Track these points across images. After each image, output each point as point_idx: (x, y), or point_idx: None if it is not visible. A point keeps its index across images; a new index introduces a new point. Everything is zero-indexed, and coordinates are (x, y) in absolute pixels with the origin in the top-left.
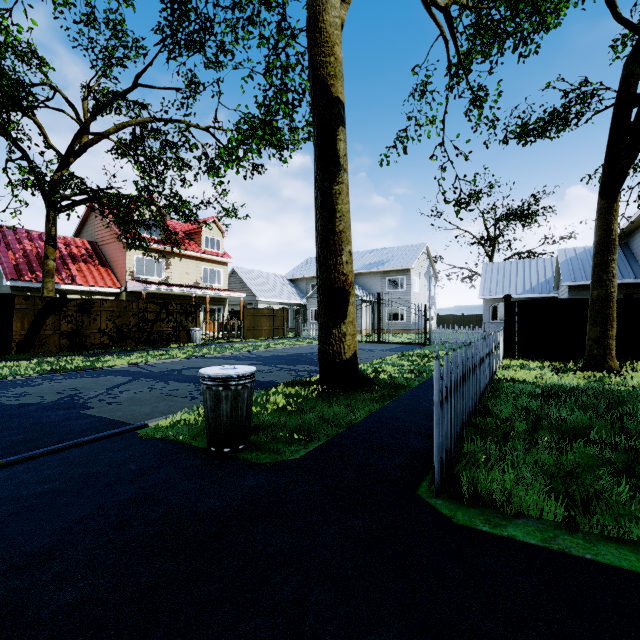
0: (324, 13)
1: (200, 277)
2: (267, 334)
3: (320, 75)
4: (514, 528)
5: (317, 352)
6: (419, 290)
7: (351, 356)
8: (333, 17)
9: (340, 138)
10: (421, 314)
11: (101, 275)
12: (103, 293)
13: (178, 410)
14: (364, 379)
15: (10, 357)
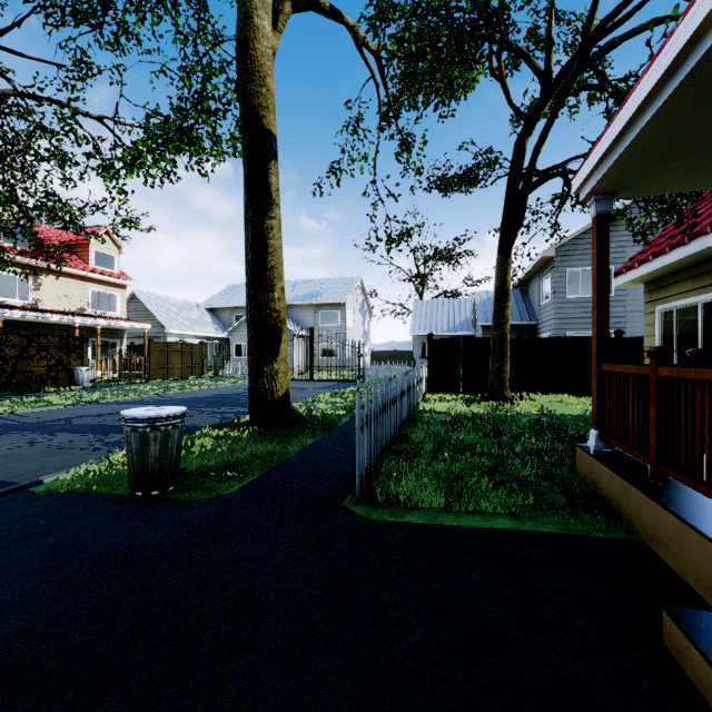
0: (255, 41)
1: (87, 302)
2: (180, 373)
3: (251, 104)
4: (411, 516)
5: (244, 392)
6: (354, 325)
7: (284, 394)
8: (265, 47)
9: (272, 172)
10: (355, 350)
11: None
12: None
13: (79, 463)
14: (297, 417)
15: None
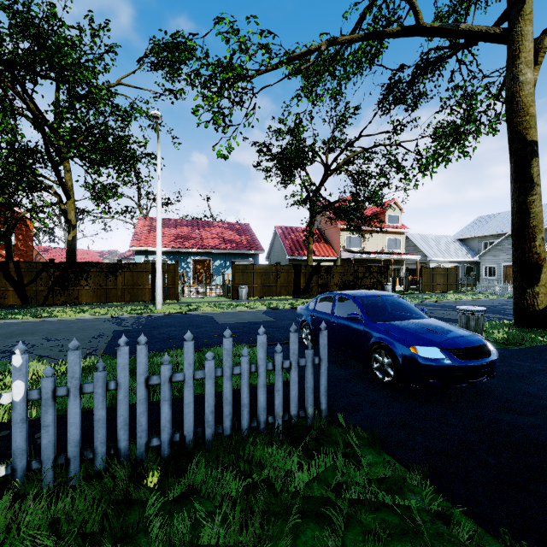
0: (520, 92)
1: (384, 245)
2: (441, 288)
3: (516, 130)
4: None
5: (499, 305)
6: None
7: (543, 308)
8: (527, 90)
9: (533, 166)
10: None
11: (326, 249)
12: (327, 260)
13: None
14: None
15: (301, 296)
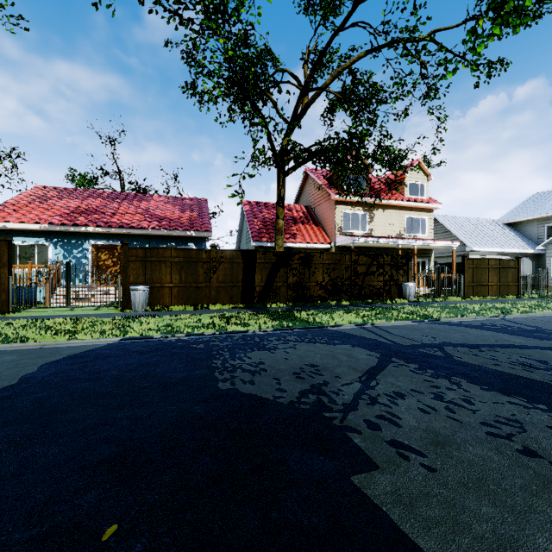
0: None
1: (403, 227)
2: (494, 292)
3: None
4: None
5: None
6: None
7: None
8: None
9: None
10: None
11: (314, 233)
12: (316, 249)
13: None
14: None
15: (253, 305)
